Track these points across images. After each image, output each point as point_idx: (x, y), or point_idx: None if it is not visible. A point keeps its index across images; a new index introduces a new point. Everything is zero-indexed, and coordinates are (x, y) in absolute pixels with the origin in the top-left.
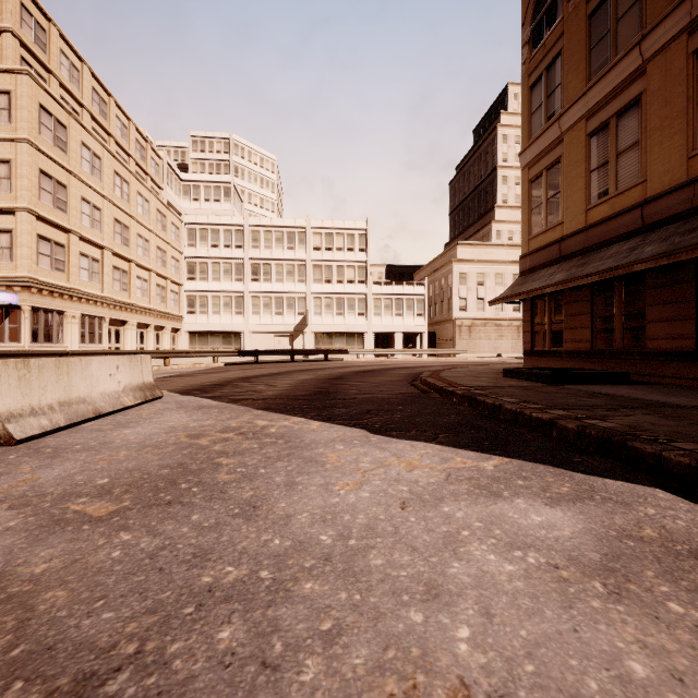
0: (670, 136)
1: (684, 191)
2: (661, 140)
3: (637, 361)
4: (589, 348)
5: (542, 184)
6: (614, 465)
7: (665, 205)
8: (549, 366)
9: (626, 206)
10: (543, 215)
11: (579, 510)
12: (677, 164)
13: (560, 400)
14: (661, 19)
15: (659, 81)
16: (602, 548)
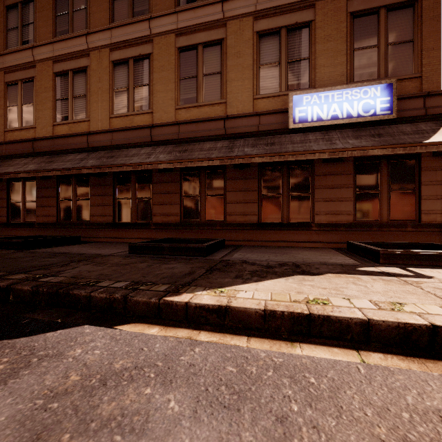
0: (102, 101)
1: (108, 134)
2: (97, 100)
3: (85, 229)
4: (55, 221)
5: (18, 91)
6: (60, 312)
7: (100, 139)
8: (24, 235)
9: (79, 132)
10: (19, 116)
11: (9, 391)
12: (105, 118)
13: (24, 264)
14: (97, 30)
15: (96, 65)
16: (23, 436)
